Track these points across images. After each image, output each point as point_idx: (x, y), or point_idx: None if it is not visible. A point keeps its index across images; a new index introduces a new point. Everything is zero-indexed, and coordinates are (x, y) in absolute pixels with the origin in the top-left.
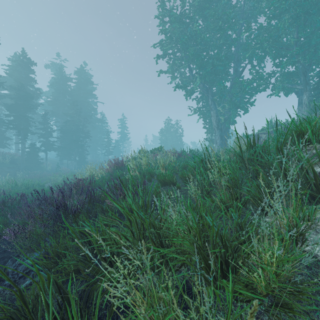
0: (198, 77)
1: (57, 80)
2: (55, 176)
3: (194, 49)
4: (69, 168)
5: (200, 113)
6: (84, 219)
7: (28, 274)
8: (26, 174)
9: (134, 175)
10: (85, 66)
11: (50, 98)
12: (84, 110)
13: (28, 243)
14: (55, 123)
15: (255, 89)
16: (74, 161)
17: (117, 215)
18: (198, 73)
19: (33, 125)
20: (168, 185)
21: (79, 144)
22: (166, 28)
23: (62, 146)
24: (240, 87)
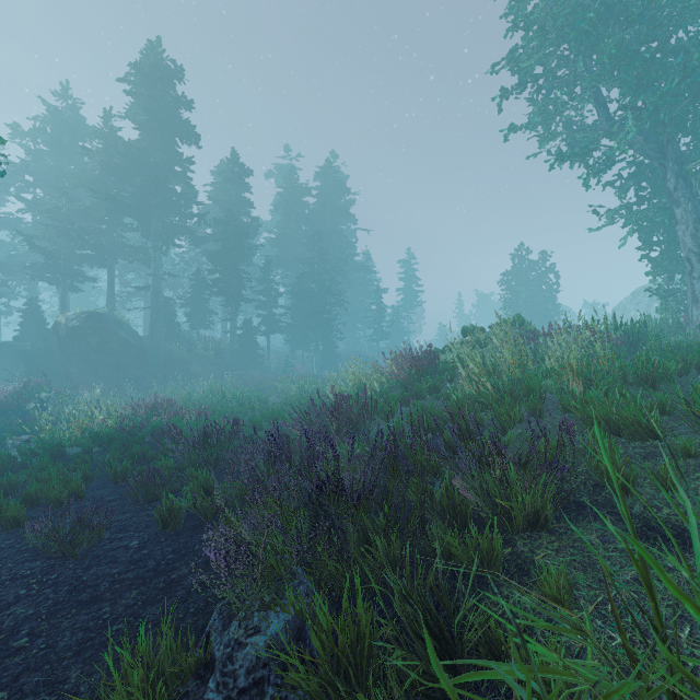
0: (629, 117)
1: (286, 196)
2: (284, 383)
3: (617, 40)
4: (305, 367)
5: (630, 219)
6: (382, 522)
7: (260, 692)
8: (237, 377)
9: (477, 393)
10: (334, 160)
11: (274, 234)
12: (332, 250)
13: (258, 591)
14: (282, 280)
15: None
16: (315, 352)
17: (500, 539)
18: (631, 107)
19: (248, 287)
20: (628, 436)
21: (324, 319)
22: (530, 12)
23: (294, 323)
24: None
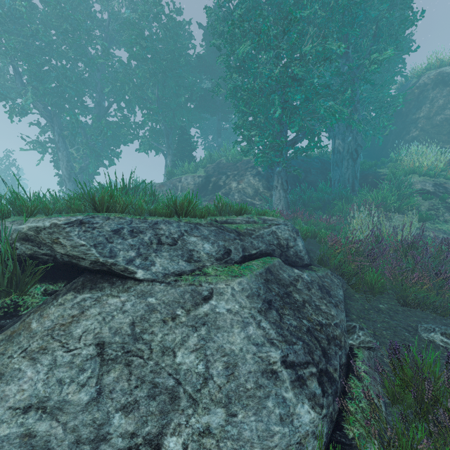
0: (30, 90)
1: None
2: None
3: (19, 40)
4: None
5: (42, 150)
6: None
7: None
8: None
9: None
10: None
11: None
12: None
13: None
14: None
15: (125, 138)
16: None
17: None
18: (32, 85)
19: None
20: None
21: None
22: None
23: None
24: (99, 128)
